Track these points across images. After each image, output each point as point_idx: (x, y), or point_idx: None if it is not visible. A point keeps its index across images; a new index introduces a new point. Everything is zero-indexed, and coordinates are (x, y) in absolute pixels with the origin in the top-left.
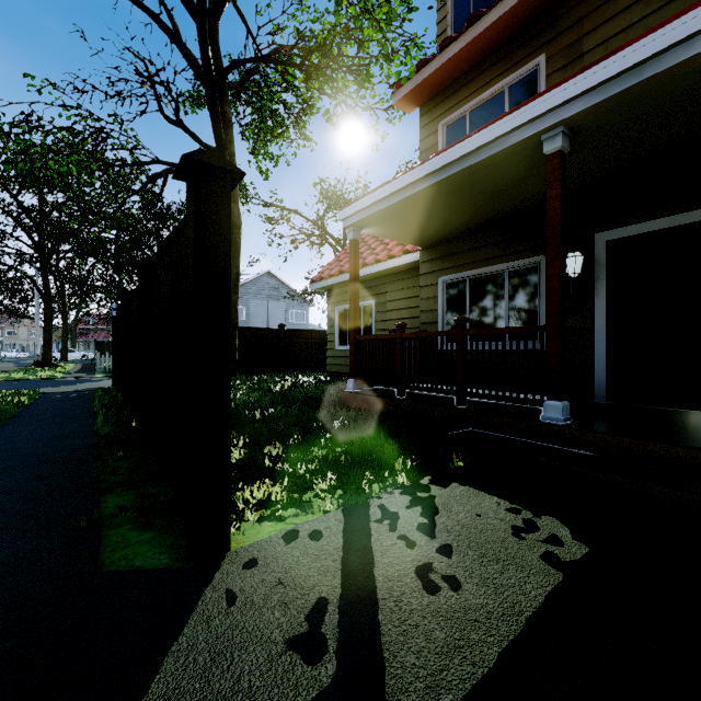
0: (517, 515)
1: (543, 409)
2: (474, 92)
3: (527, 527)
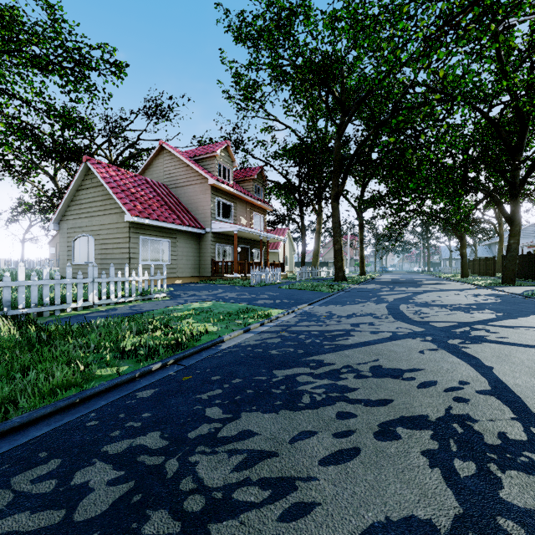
0: None
1: None
2: None
3: None
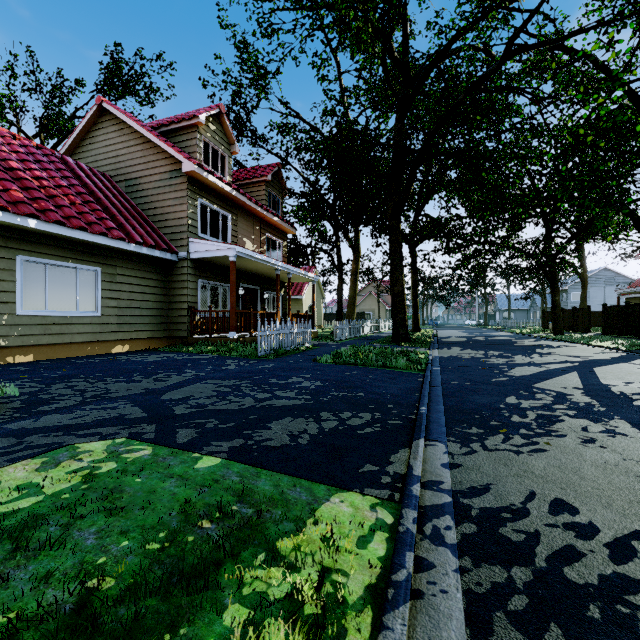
0: None
1: None
2: None
3: None
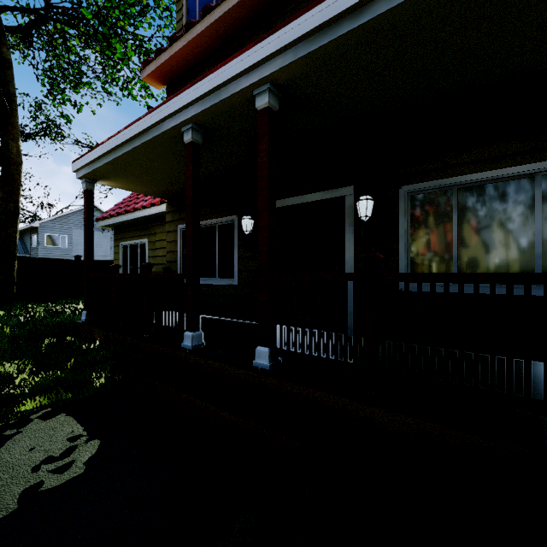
0: (71, 443)
1: (184, 338)
2: None
3: (60, 456)
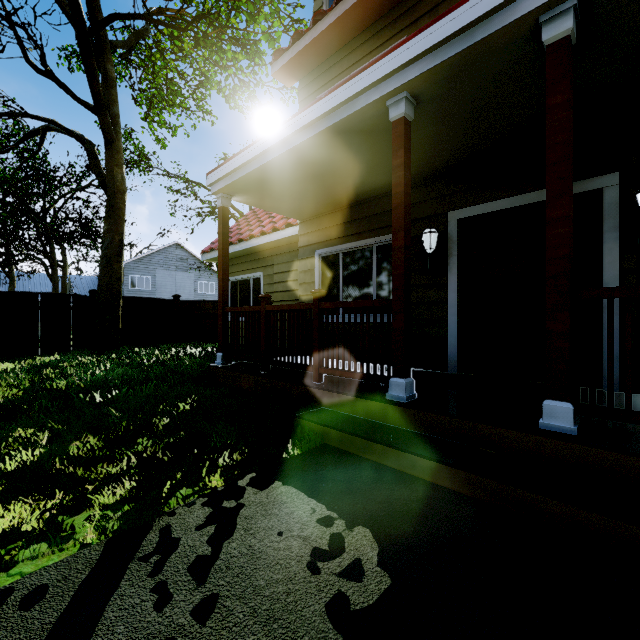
0: (327, 528)
1: (389, 386)
2: (346, 70)
3: (330, 549)
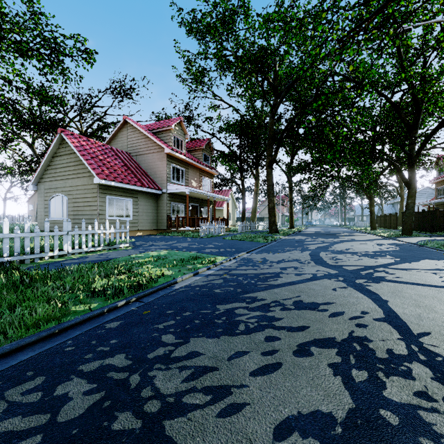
0: None
1: None
2: (439, 185)
3: None
